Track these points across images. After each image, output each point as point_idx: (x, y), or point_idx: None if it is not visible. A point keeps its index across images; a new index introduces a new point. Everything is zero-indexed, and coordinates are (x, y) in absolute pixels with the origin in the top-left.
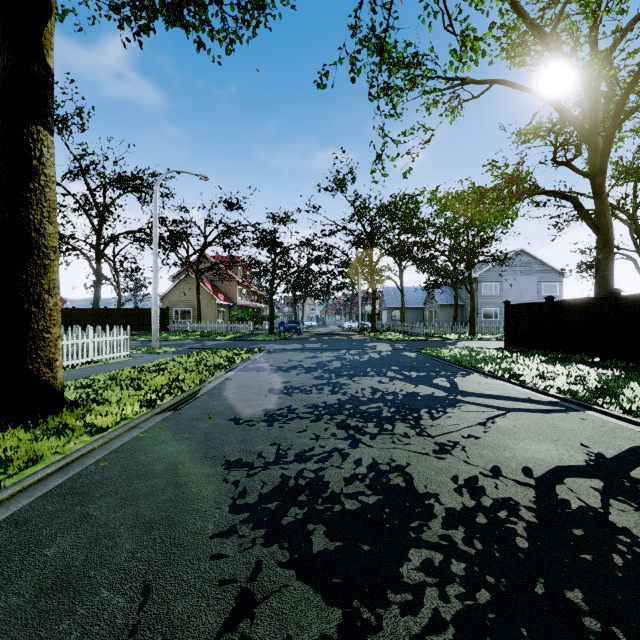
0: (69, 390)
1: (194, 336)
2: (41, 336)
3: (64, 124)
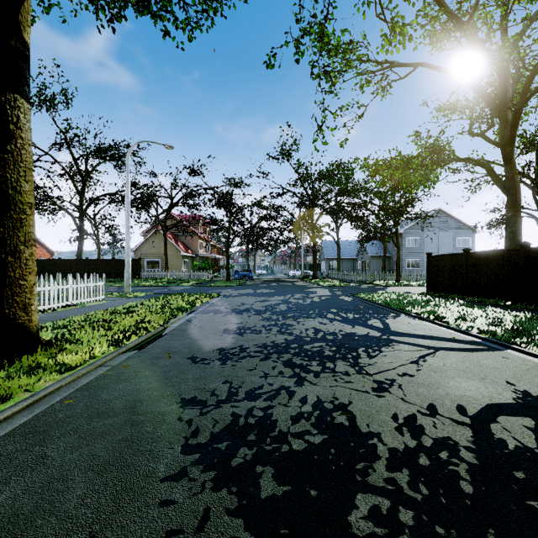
0: (47, 331)
1: (162, 282)
2: (17, 283)
3: (52, 102)
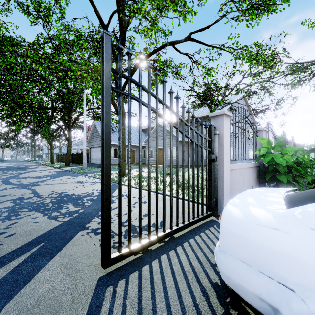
0: None
1: None
2: None
3: None
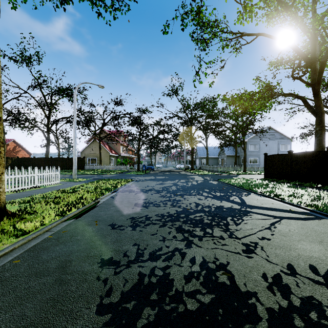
0: (15, 205)
1: (97, 172)
2: None
3: (29, 60)
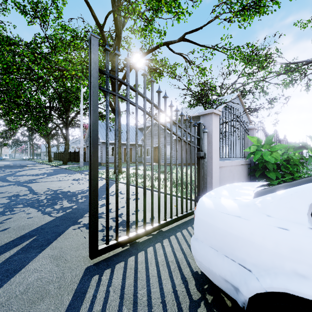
0: None
1: None
2: None
3: None
